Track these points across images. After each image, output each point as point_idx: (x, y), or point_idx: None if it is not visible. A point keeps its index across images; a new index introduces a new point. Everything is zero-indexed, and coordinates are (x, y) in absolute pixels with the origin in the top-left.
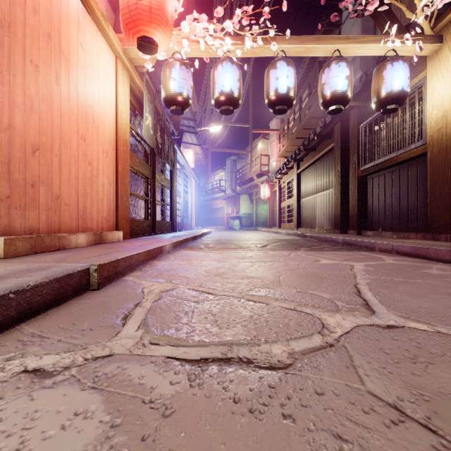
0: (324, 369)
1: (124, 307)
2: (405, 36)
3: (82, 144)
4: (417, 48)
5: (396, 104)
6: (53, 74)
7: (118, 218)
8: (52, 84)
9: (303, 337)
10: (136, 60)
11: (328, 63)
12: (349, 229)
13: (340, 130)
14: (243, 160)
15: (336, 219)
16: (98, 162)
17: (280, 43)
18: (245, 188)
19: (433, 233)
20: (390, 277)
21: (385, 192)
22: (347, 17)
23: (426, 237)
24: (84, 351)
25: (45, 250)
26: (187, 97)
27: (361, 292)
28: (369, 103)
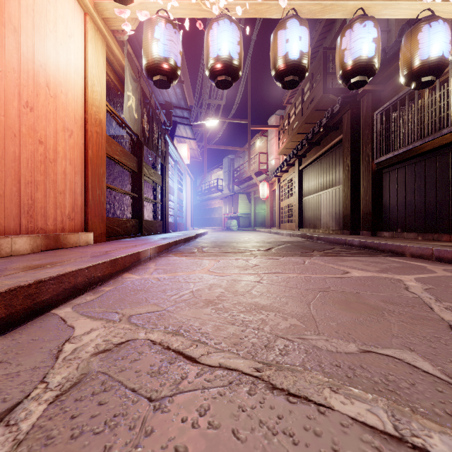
0: None
1: None
2: None
3: (28, 115)
4: None
5: (433, 75)
6: None
7: (88, 215)
8: None
9: None
10: (112, 21)
11: (350, 23)
12: (362, 229)
13: (350, 120)
14: (241, 158)
15: (345, 218)
16: (56, 142)
17: None
18: (243, 187)
19: None
20: None
21: (405, 187)
22: None
23: None
24: None
25: None
26: (175, 64)
27: None
28: (385, 87)
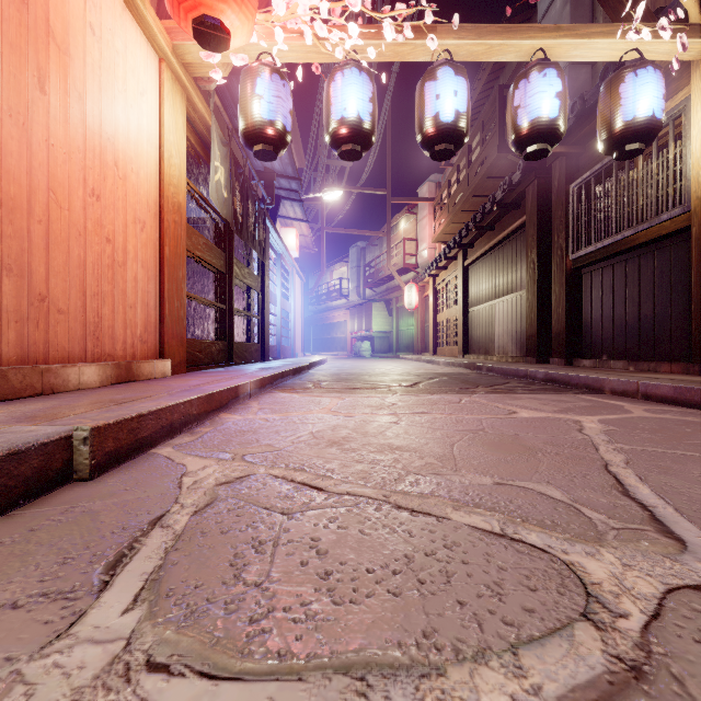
0: None
1: (125, 529)
2: (658, 23)
3: (94, 205)
4: (677, 45)
5: (641, 142)
6: (33, 71)
7: (164, 337)
8: (30, 89)
9: (551, 637)
10: (196, 67)
11: (526, 71)
12: (552, 356)
13: (536, 195)
14: (376, 247)
15: (529, 340)
16: (125, 239)
17: (442, 36)
18: (380, 292)
19: None
20: (661, 447)
21: (613, 294)
22: (545, 12)
23: (690, 369)
24: None
25: (10, 396)
26: (283, 129)
27: (625, 485)
28: (586, 149)
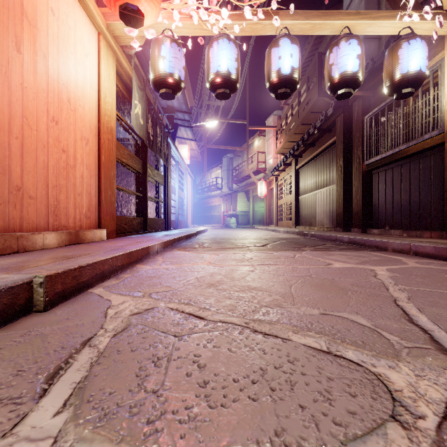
0: None
1: (64, 348)
2: (424, 10)
3: (54, 128)
4: (436, 24)
5: (412, 87)
6: (12, 38)
7: (101, 214)
8: (10, 50)
9: (370, 435)
10: (122, 39)
11: (337, 41)
12: (353, 227)
13: (343, 123)
14: (239, 157)
15: (338, 216)
16: (75, 150)
17: (282, 18)
18: (242, 186)
19: None
20: (430, 288)
21: (392, 187)
22: (348, 5)
23: (443, 235)
24: None
25: None
26: (179, 79)
27: (410, 315)
28: (375, 93)
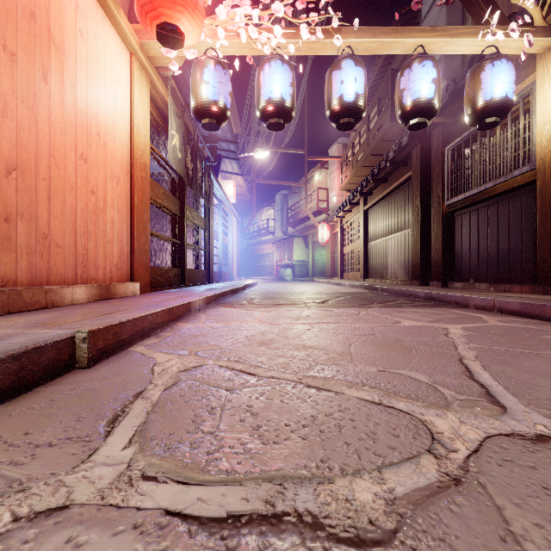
0: (460, 545)
1: (117, 399)
2: (510, 26)
3: (82, 166)
4: (525, 43)
5: (497, 116)
6: (39, 67)
7: (134, 265)
8: (37, 81)
9: (404, 463)
10: (158, 59)
11: (409, 63)
12: (432, 280)
13: (420, 155)
14: (296, 195)
15: (414, 267)
16: (105, 191)
17: (345, 36)
18: (299, 229)
19: (545, 285)
20: (504, 346)
21: (478, 232)
22: (427, 13)
23: (535, 290)
24: (19, 496)
25: (24, 309)
26: (224, 107)
27: (472, 372)
28: (457, 120)
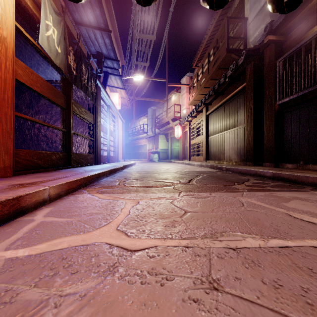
0: None
1: None
2: None
3: None
4: None
5: None
6: None
7: None
8: None
9: None
10: None
11: None
12: (264, 161)
13: (253, 70)
14: (160, 109)
15: (248, 152)
16: None
17: None
18: (162, 130)
19: None
20: None
21: (308, 123)
22: None
23: None
24: None
25: None
26: None
27: None
28: (287, 38)
